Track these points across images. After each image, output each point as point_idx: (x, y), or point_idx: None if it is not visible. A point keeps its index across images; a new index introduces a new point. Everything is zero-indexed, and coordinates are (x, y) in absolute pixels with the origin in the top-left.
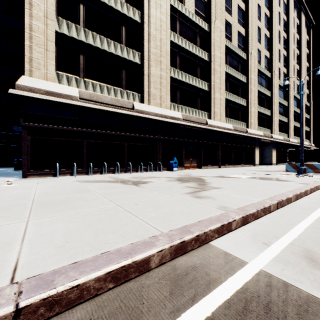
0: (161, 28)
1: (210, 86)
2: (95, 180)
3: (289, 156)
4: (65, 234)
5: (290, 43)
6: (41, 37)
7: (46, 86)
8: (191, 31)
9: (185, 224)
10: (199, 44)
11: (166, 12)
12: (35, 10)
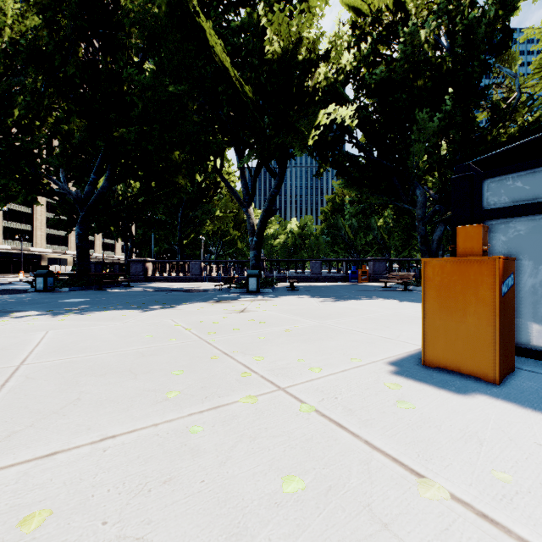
0: None
1: None
2: None
3: (32, 268)
4: None
5: None
6: None
7: None
8: None
9: None
10: None
11: None
12: None
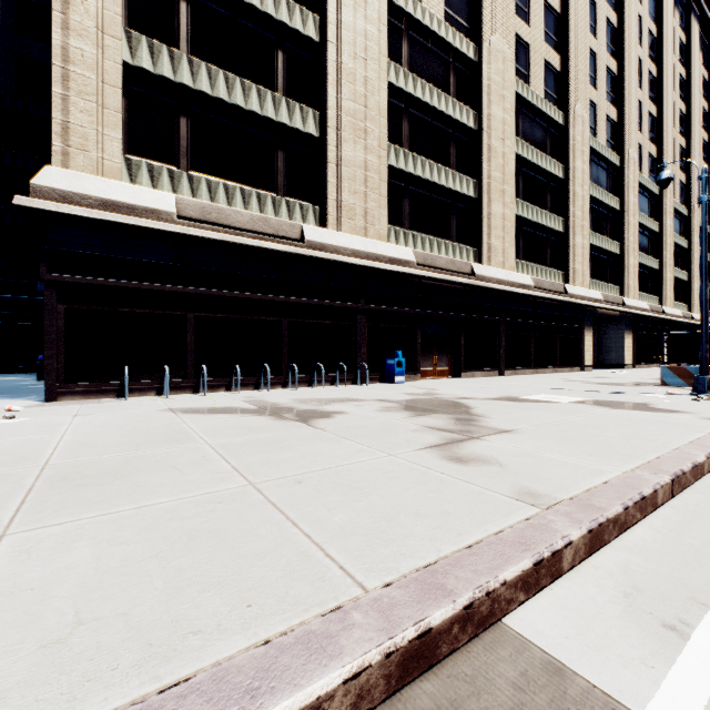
0: (366, 54)
1: (481, 186)
2: (210, 408)
3: (670, 348)
4: (83, 589)
5: (666, 86)
6: (90, 77)
7: (101, 188)
8: (437, 61)
9: (428, 556)
10: (455, 91)
11: (378, 16)
12: (75, 15)
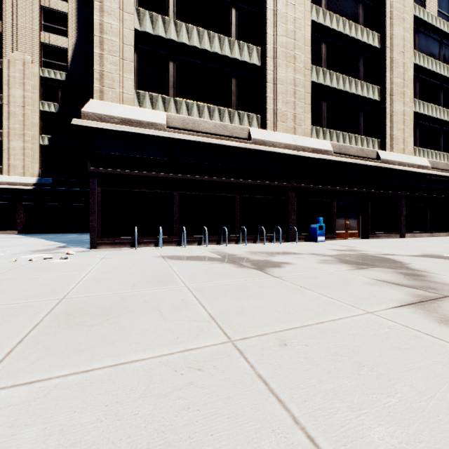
0: (295, 1)
1: (384, 91)
2: (188, 256)
3: None
4: None
5: None
6: (115, 40)
7: (122, 111)
8: (348, 0)
9: None
10: (362, 21)
11: None
12: (107, 2)
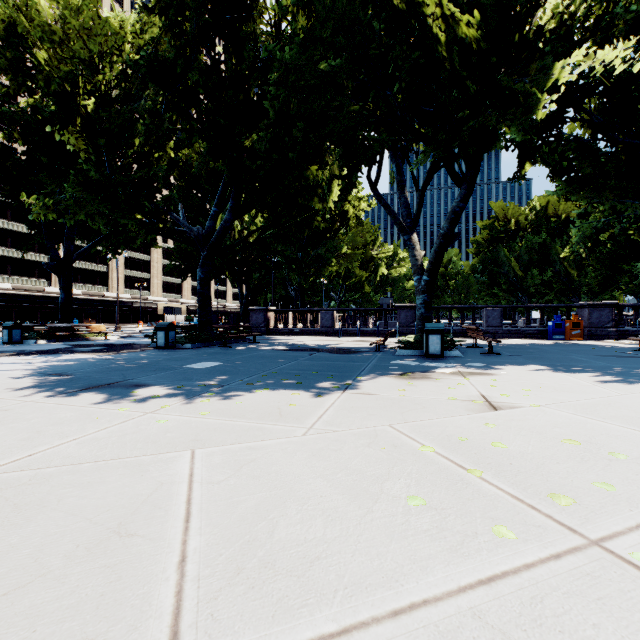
0: None
1: (109, 269)
2: None
3: (150, 318)
4: None
5: None
6: None
7: None
8: None
9: None
10: None
11: None
12: None
